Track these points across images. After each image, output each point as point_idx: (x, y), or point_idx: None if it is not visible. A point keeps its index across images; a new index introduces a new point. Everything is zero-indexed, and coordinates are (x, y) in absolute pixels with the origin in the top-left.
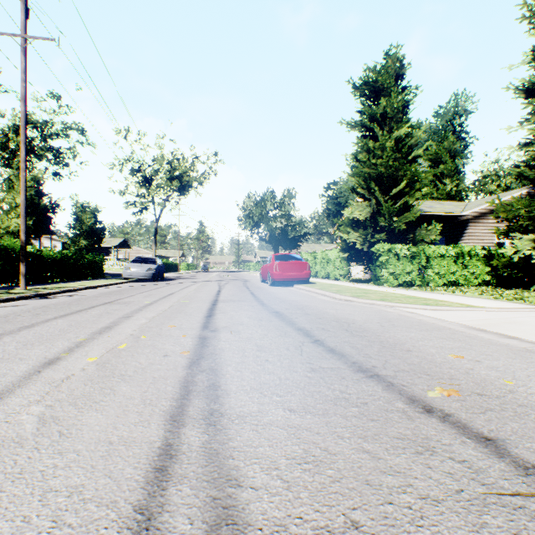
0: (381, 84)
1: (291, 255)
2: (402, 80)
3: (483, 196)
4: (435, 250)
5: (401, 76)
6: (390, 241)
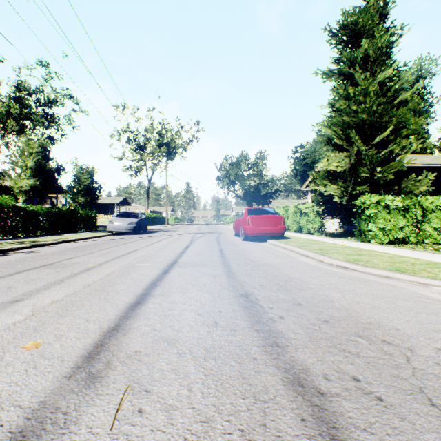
0: (362, 26)
1: (264, 209)
2: (384, 21)
3: None
4: (432, 202)
5: (384, 16)
6: (372, 193)
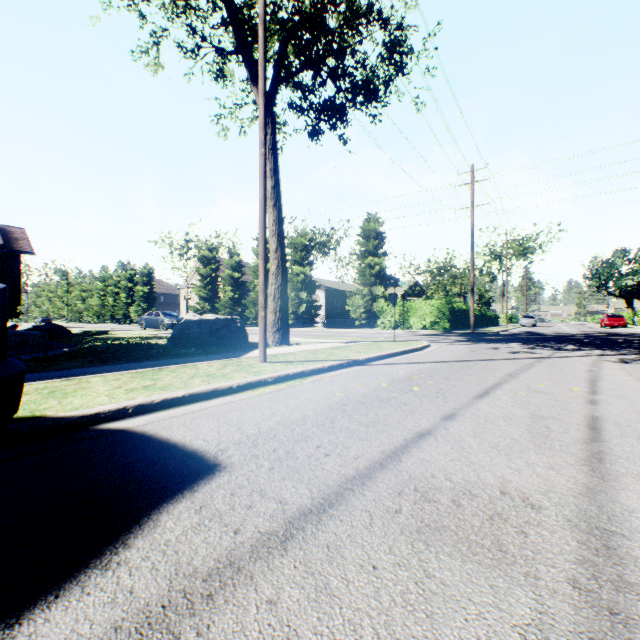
0: None
1: (615, 315)
2: None
3: None
4: None
5: None
6: None
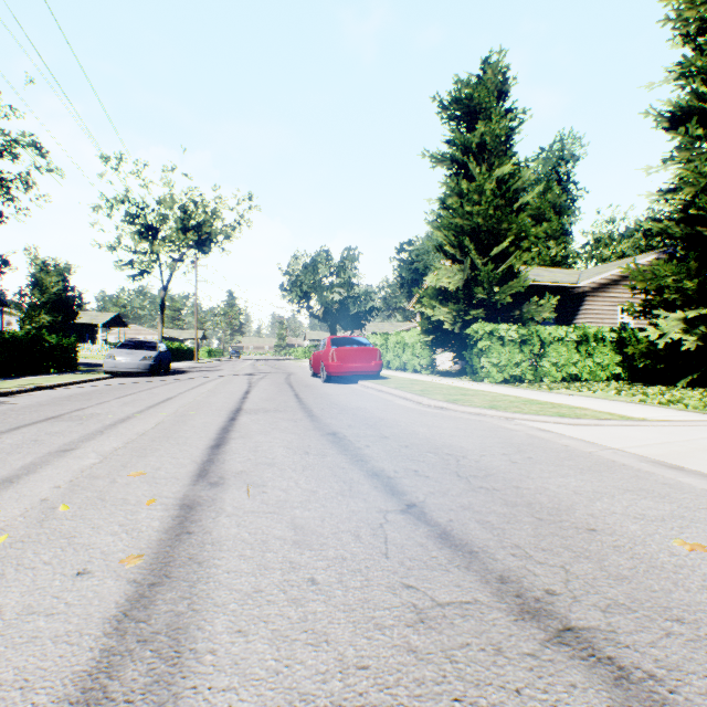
0: (478, 103)
1: (354, 338)
2: (505, 100)
3: (595, 263)
4: (551, 332)
5: (504, 94)
6: (490, 319)
